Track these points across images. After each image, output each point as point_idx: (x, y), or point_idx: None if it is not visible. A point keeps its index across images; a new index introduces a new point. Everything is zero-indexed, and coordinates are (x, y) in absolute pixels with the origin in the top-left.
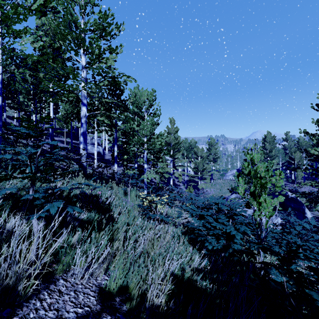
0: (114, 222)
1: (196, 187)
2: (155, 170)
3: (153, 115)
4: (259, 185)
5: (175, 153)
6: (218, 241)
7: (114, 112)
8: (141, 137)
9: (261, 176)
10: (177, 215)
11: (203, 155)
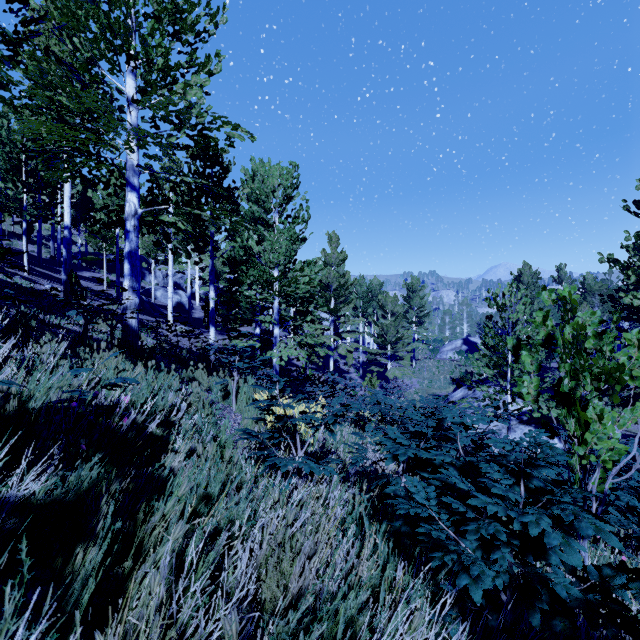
0: (155, 497)
1: (381, 376)
2: (298, 339)
3: (292, 220)
4: (593, 373)
5: (339, 306)
6: (485, 554)
7: (203, 209)
8: (267, 267)
9: (585, 348)
10: (353, 457)
11: (396, 311)
